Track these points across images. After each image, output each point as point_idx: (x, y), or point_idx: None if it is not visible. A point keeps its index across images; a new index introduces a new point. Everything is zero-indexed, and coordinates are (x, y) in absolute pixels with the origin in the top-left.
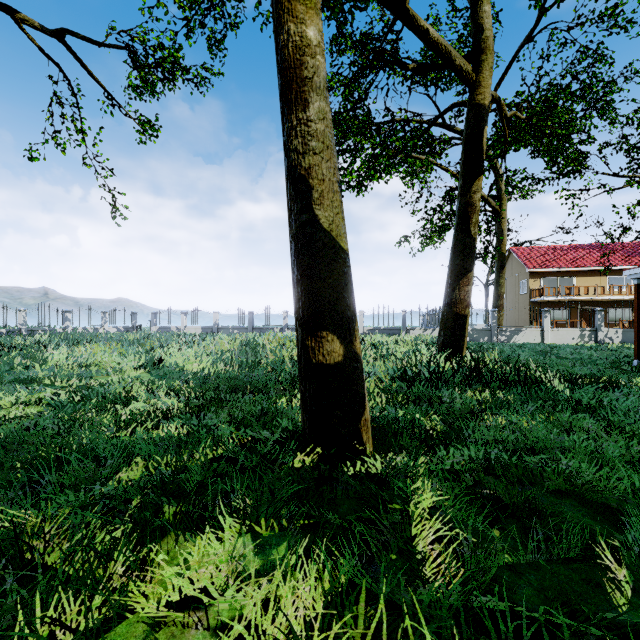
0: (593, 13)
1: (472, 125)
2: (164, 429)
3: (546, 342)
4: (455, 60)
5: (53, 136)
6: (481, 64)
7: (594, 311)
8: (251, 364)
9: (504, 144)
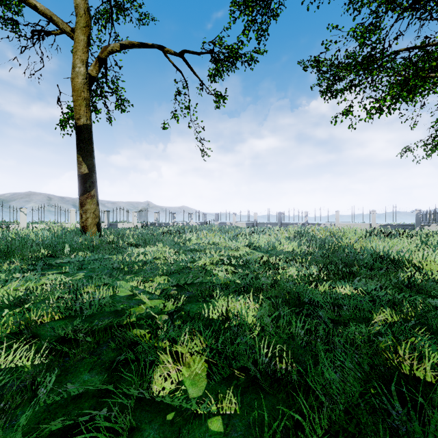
0: None
1: None
2: (339, 288)
3: None
4: None
5: (174, 114)
6: None
7: None
8: (328, 247)
9: None
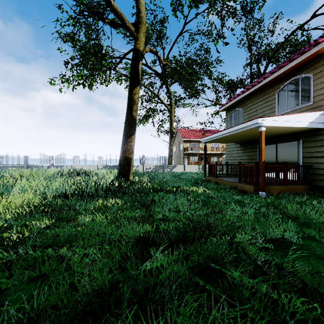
0: (203, 30)
1: (134, 59)
2: None
3: (186, 171)
4: (126, 23)
5: None
6: (139, 29)
7: (207, 158)
8: None
9: (162, 77)
